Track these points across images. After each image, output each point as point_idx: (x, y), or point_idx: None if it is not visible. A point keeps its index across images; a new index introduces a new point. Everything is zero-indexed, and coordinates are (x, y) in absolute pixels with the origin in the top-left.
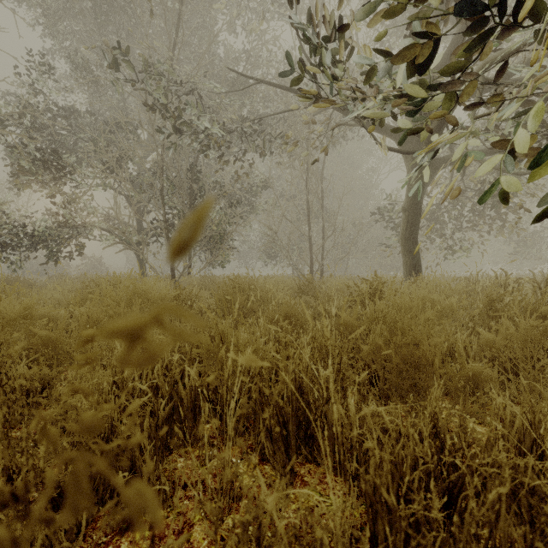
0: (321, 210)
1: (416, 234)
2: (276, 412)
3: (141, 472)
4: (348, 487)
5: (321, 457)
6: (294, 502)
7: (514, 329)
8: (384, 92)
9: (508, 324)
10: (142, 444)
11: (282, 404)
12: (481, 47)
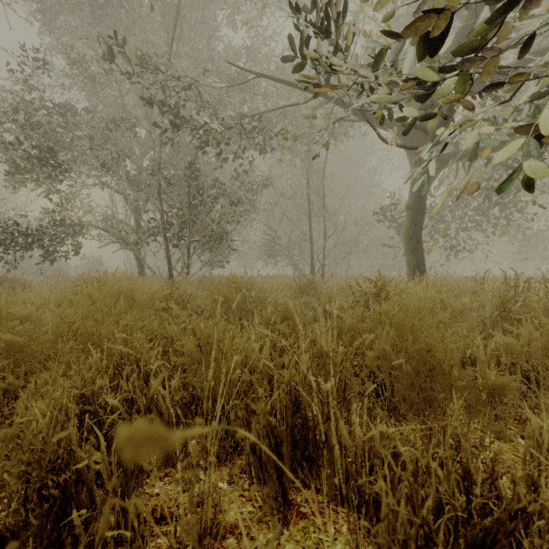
0: (322, 209)
1: (420, 232)
2: (267, 433)
3: (101, 510)
4: (352, 521)
5: (321, 483)
6: (288, 541)
7: (538, 333)
8: (390, 77)
9: (530, 327)
10: (109, 471)
11: (274, 423)
12: (498, 22)
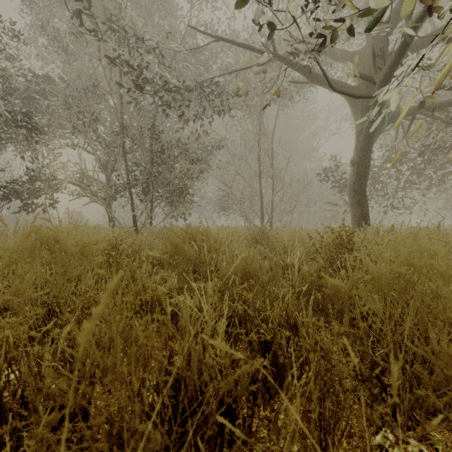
0: (271, 167)
1: (365, 186)
2: None
3: None
4: None
5: None
6: None
7: None
8: None
9: None
10: None
11: None
12: None
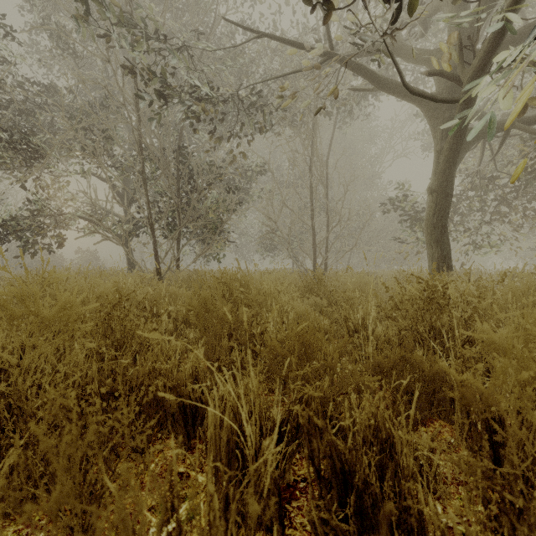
0: (325, 197)
1: (446, 220)
2: None
3: None
4: None
5: None
6: None
7: None
8: None
9: None
10: None
11: None
12: None
